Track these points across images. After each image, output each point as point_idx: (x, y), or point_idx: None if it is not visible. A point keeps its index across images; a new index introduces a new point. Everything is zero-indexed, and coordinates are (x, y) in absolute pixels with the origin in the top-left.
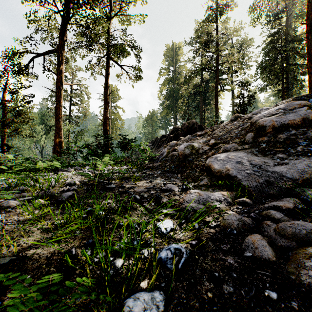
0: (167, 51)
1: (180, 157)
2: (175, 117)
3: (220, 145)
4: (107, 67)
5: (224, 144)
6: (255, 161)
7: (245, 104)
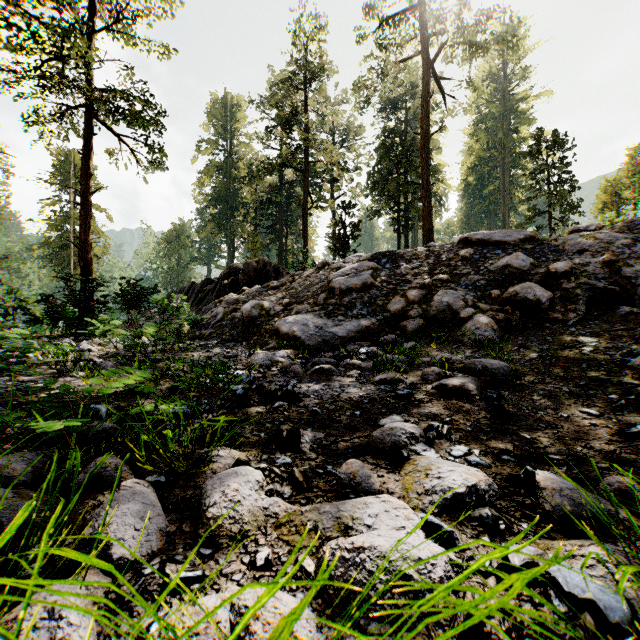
0: (215, 108)
1: (245, 320)
2: (230, 243)
3: (295, 306)
4: (90, 136)
5: (299, 304)
6: (319, 323)
7: (347, 237)
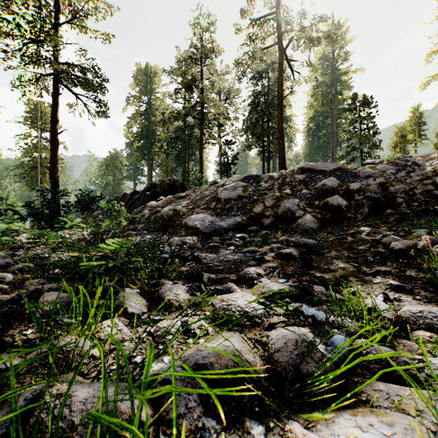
0: (139, 74)
1: (164, 218)
2: (149, 166)
3: (196, 209)
4: (57, 95)
5: (198, 208)
6: (211, 219)
7: (229, 163)
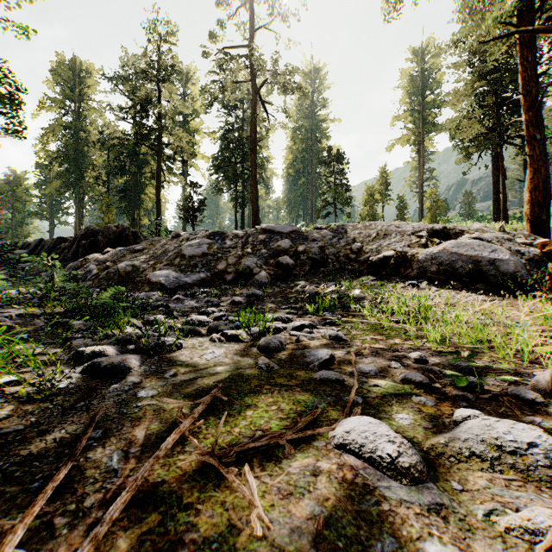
0: (61, 68)
1: (121, 274)
2: (79, 201)
3: (158, 265)
4: None
5: (161, 264)
6: (176, 276)
7: (195, 210)
